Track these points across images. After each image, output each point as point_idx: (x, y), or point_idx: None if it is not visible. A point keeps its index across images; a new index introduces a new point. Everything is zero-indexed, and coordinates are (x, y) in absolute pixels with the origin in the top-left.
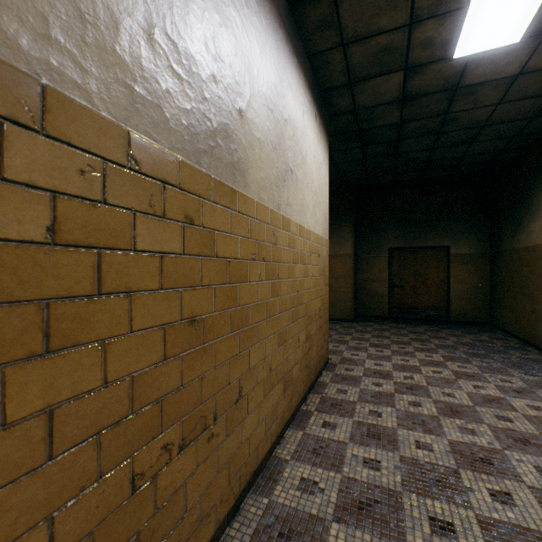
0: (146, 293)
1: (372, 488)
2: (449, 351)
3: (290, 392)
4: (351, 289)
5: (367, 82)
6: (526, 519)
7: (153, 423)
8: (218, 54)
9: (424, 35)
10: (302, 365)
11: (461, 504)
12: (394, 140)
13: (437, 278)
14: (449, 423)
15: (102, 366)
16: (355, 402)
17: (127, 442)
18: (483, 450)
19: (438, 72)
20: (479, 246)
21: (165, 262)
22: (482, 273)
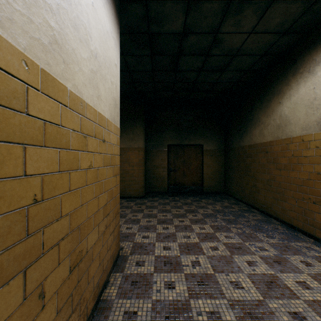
0: None
1: None
2: (213, 219)
3: None
4: (143, 173)
5: None
6: None
7: None
8: None
9: None
10: None
11: None
12: (176, 54)
13: (196, 165)
14: None
15: None
16: None
17: None
18: None
19: None
20: (219, 145)
21: None
22: (220, 162)
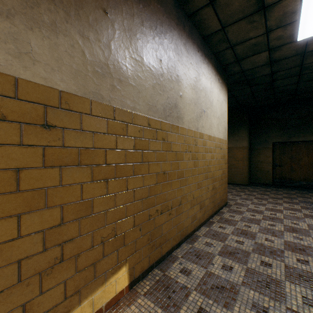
0: (152, 163)
1: (237, 249)
2: (307, 204)
3: (203, 211)
4: (246, 167)
5: (247, 59)
6: (311, 269)
7: (154, 202)
8: (172, 79)
9: (276, 35)
10: (210, 200)
11: (279, 260)
12: (269, 81)
13: (307, 161)
14: (288, 234)
15: (143, 181)
16: (237, 221)
17: (148, 204)
18: (303, 246)
19: (289, 48)
20: None
21: (157, 154)
22: None
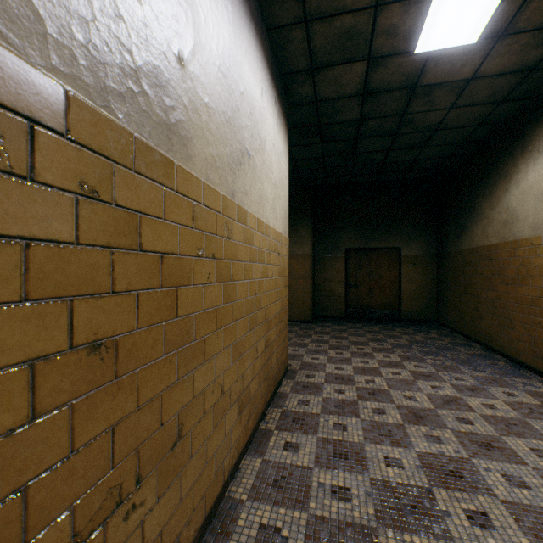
0: None
1: (343, 527)
2: (404, 350)
3: (247, 412)
4: (310, 289)
5: (329, 70)
6: None
7: (5, 535)
8: None
9: (389, 21)
10: (261, 378)
11: (440, 535)
12: (353, 138)
13: (390, 278)
14: (415, 432)
15: None
16: (318, 415)
17: None
18: (452, 460)
19: (399, 67)
20: (427, 248)
21: (35, 255)
22: (429, 274)
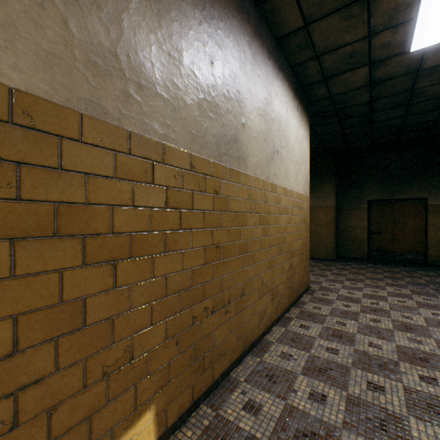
0: (197, 230)
1: (329, 362)
2: (418, 287)
3: (277, 302)
4: (333, 234)
5: (338, 77)
6: None
7: (200, 294)
8: (231, 96)
9: (382, 41)
10: (286, 285)
11: (394, 379)
12: (367, 113)
13: (414, 226)
14: (400, 335)
15: (182, 262)
16: (326, 315)
17: (190, 299)
18: (424, 353)
19: (398, 62)
20: None
21: (205, 215)
22: None
